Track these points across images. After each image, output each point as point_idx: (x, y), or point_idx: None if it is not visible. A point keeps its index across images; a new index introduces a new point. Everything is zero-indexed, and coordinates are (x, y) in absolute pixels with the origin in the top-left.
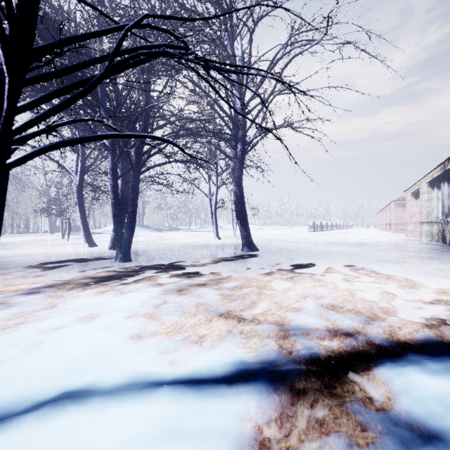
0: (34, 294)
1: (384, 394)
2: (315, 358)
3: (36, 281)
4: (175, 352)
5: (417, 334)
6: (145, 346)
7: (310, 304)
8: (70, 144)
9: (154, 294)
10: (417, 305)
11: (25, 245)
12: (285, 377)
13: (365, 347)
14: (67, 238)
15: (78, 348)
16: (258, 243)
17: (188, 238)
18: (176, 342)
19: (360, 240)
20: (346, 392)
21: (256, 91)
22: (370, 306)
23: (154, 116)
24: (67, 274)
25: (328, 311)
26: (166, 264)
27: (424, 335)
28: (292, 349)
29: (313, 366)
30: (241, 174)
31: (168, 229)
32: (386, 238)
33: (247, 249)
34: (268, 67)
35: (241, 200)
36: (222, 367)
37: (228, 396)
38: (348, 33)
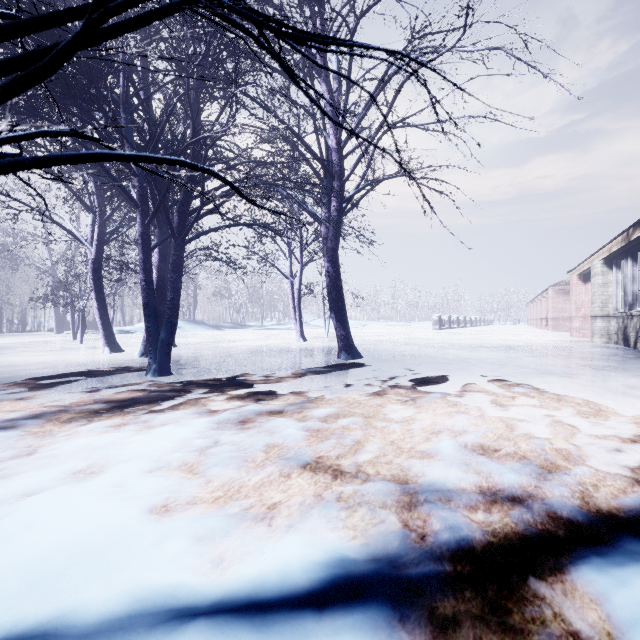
0: (5, 431)
1: (598, 624)
2: (466, 549)
3: (16, 408)
4: (224, 540)
5: (626, 498)
6: (172, 530)
7: (447, 446)
8: (21, 168)
9: (199, 429)
10: (612, 445)
11: (16, 349)
12: (417, 592)
13: (546, 525)
14: (80, 340)
15: (53, 535)
16: (361, 346)
17: (260, 338)
18: (228, 519)
19: (506, 341)
20: (531, 623)
21: (359, 121)
22: (541, 447)
23: (205, 154)
24: (68, 396)
25: (476, 456)
26: (223, 379)
27: (638, 499)
28: (425, 529)
29: (465, 565)
30: (337, 245)
31: (231, 326)
32: (543, 339)
33: (346, 355)
34: (377, 87)
35: (337, 282)
36: (306, 572)
37: (315, 639)
38: (494, 36)
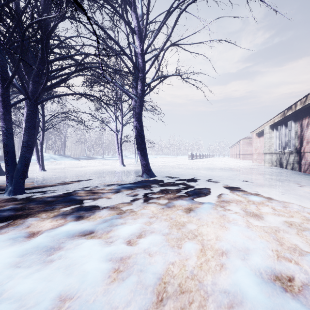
0: None
1: None
2: None
3: None
4: None
5: None
6: None
7: (247, 280)
8: None
9: None
10: None
11: None
12: None
13: None
14: None
15: None
16: (154, 169)
17: (99, 165)
18: None
19: (225, 165)
20: None
21: (154, 38)
22: None
23: (46, 37)
24: None
25: (283, 298)
26: (61, 196)
27: None
28: None
29: None
30: (141, 111)
31: (85, 158)
32: (241, 164)
33: (146, 175)
34: (165, 17)
35: (141, 133)
36: None
37: None
38: None
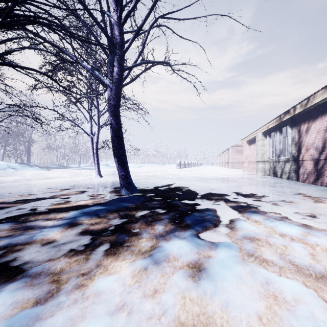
0: None
1: None
2: None
3: None
4: None
5: None
6: None
7: None
8: None
9: None
10: None
11: None
12: None
13: None
14: None
15: None
16: (138, 180)
17: (71, 175)
18: None
19: (217, 175)
20: None
21: (136, 2)
22: None
23: None
24: None
25: None
26: None
27: None
28: None
29: None
30: (118, 102)
31: (57, 167)
32: (232, 173)
33: (126, 191)
34: None
35: (118, 133)
36: None
37: None
38: None
